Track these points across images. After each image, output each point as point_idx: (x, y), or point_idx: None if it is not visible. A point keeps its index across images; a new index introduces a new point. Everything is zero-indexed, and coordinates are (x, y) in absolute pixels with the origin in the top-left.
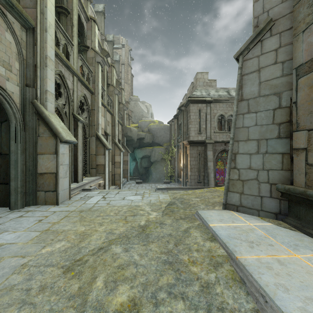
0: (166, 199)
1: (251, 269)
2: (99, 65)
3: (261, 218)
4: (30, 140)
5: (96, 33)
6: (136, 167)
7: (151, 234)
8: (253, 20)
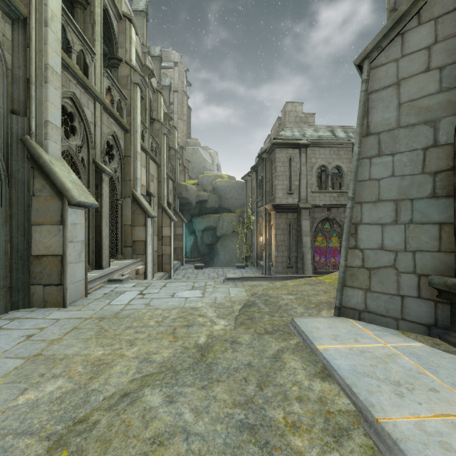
0: (241, 296)
1: (412, 451)
2: (137, 88)
3: (403, 333)
4: (19, 201)
5: (132, 38)
6: (195, 244)
7: (217, 365)
8: (388, 0)
